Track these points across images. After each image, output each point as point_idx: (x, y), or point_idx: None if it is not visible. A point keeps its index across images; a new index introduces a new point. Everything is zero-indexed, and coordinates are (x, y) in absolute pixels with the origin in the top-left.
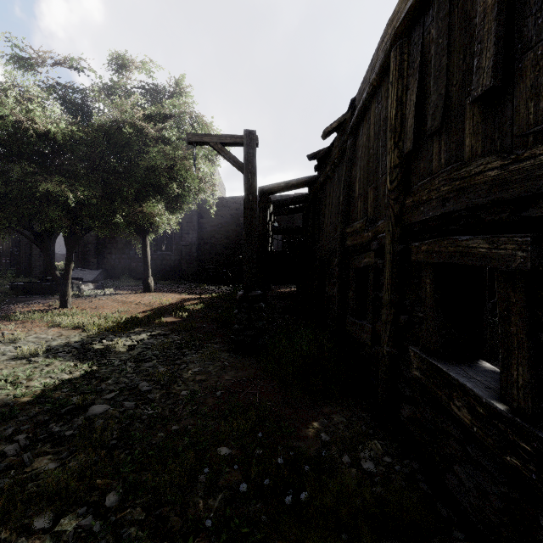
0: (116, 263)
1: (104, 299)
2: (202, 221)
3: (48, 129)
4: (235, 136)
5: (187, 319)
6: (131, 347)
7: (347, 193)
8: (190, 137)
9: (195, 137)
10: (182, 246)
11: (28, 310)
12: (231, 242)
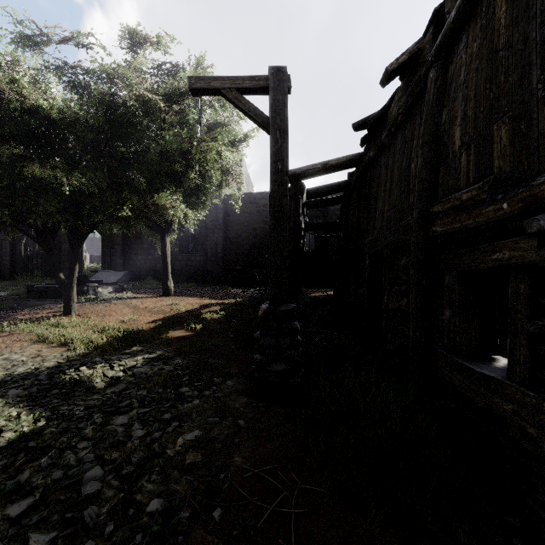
0: (142, 264)
1: (117, 305)
2: (228, 220)
3: (41, 105)
4: (257, 77)
5: (201, 333)
6: (110, 382)
7: (431, 152)
8: (193, 82)
9: (200, 82)
10: (208, 246)
11: (27, 317)
12: (258, 241)
